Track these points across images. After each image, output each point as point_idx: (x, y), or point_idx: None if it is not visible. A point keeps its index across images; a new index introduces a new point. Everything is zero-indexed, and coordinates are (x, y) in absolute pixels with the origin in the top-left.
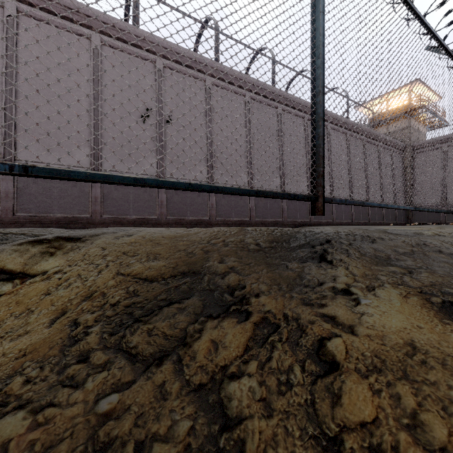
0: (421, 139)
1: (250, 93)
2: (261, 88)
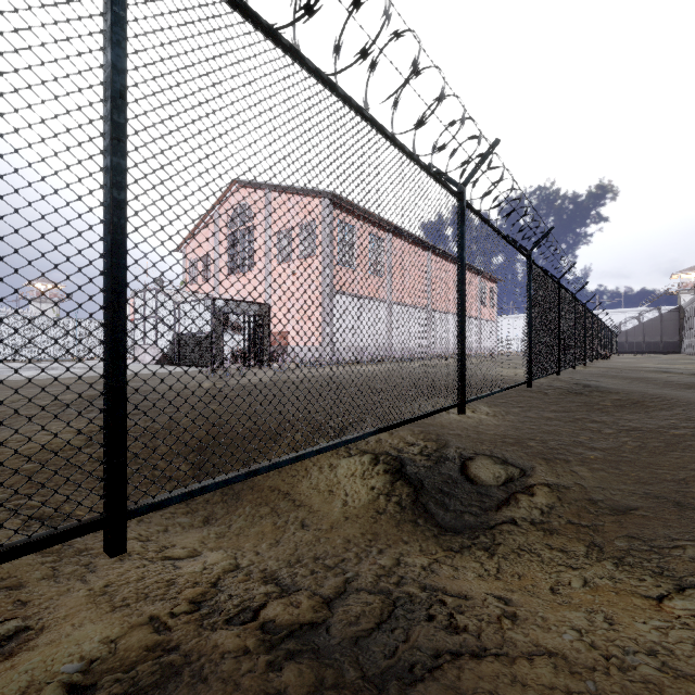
0: None
1: None
2: None
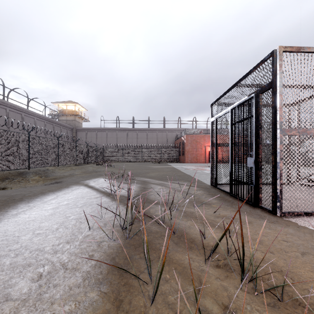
0: (80, 125)
1: None
2: None
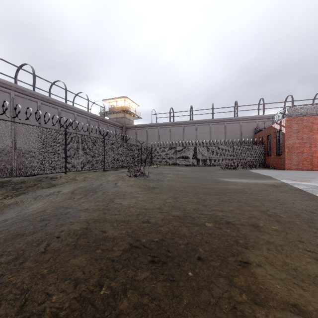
0: (131, 123)
1: (14, 92)
2: (23, 90)
